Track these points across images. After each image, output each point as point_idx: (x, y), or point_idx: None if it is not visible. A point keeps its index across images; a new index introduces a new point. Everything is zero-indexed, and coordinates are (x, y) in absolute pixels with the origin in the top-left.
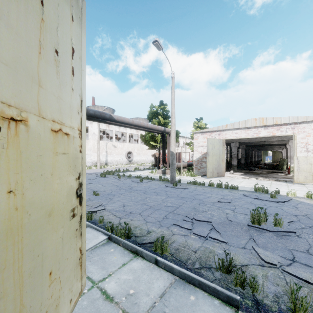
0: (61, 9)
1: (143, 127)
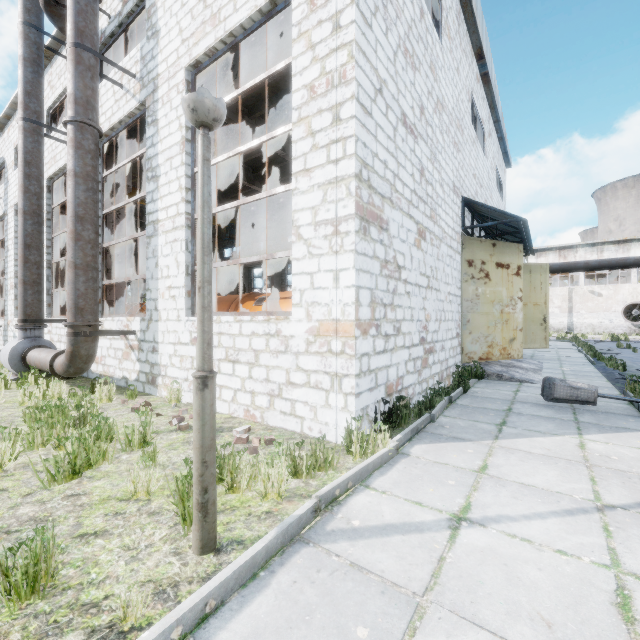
0: (536, 277)
1: None
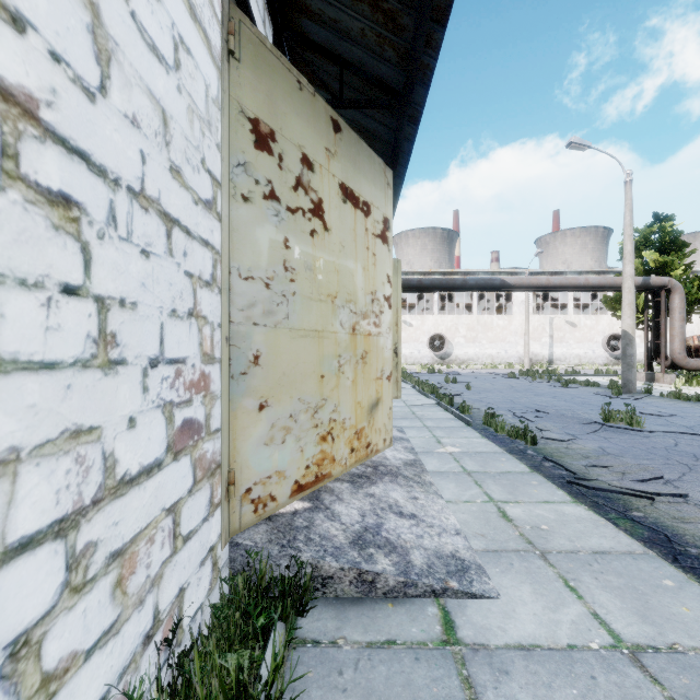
0: None
1: (575, 288)
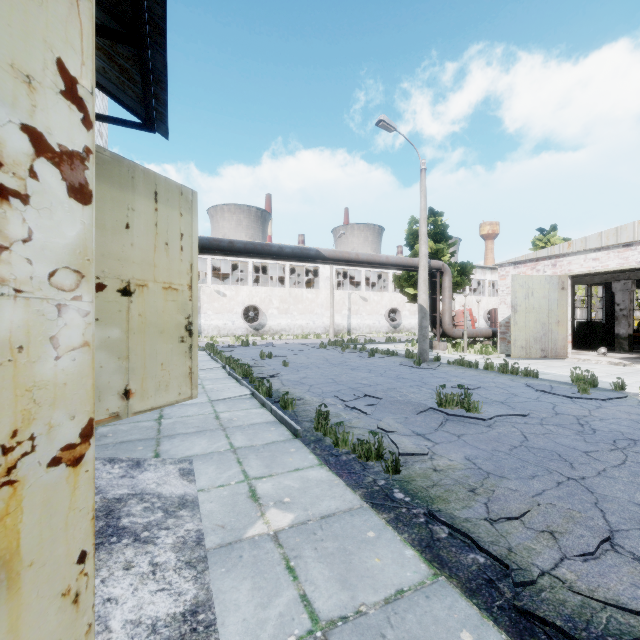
0: (171, 217)
1: (378, 264)
